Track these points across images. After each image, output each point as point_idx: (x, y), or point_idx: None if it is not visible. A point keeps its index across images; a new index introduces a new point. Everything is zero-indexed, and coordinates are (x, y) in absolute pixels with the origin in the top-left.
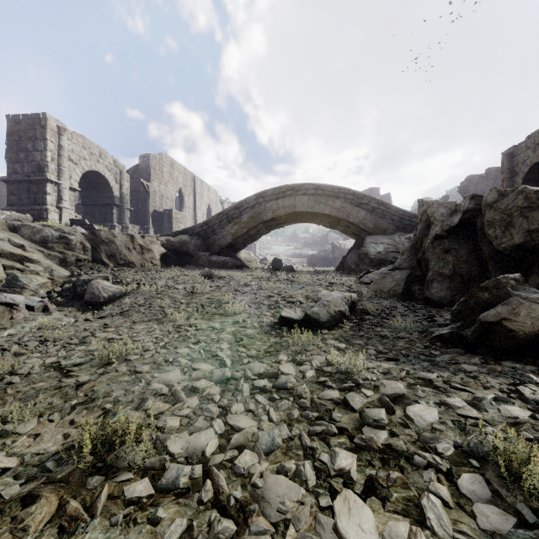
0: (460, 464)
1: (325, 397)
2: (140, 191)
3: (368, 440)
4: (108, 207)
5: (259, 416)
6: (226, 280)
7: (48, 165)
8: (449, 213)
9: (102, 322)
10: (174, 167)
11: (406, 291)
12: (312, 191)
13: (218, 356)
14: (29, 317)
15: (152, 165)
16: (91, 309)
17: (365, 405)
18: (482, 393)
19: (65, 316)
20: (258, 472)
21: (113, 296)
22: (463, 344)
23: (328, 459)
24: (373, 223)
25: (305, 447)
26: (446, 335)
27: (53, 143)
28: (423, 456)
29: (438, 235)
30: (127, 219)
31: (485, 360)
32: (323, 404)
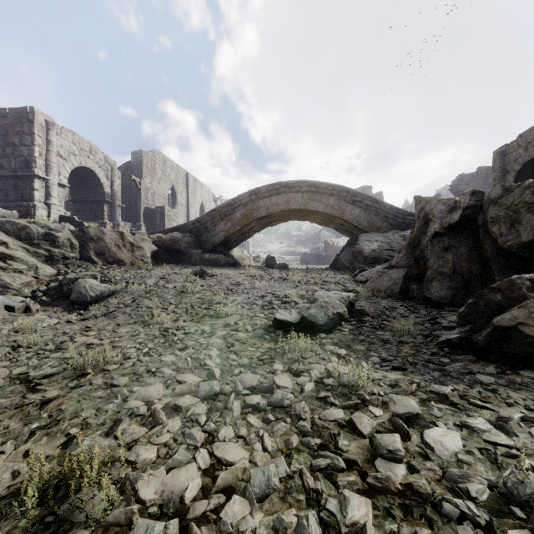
0: (500, 513)
1: (328, 418)
2: (132, 188)
3: (384, 480)
4: (98, 204)
5: (252, 444)
6: (219, 278)
7: (36, 160)
8: (448, 210)
9: (84, 324)
10: (167, 164)
11: (404, 290)
12: (306, 188)
13: (206, 365)
14: (9, 319)
15: (144, 162)
16: (77, 309)
17: (375, 428)
18: (507, 411)
19: (48, 316)
20: (249, 530)
21: (101, 296)
22: (474, 350)
23: (336, 508)
24: (367, 221)
25: (307, 490)
26: (455, 340)
27: (41, 138)
28: (454, 504)
29: (437, 232)
30: (118, 216)
31: (500, 368)
32: (326, 427)
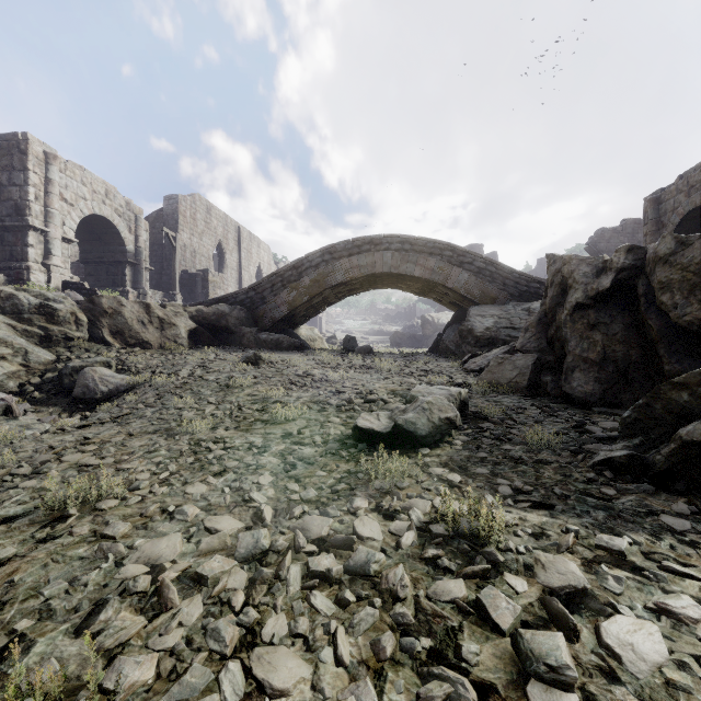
0: None
1: (441, 597)
2: (164, 245)
3: None
4: (118, 266)
5: (317, 649)
6: (279, 366)
7: (30, 206)
8: (595, 272)
9: (83, 433)
10: (212, 213)
11: (533, 384)
12: (398, 245)
13: (253, 500)
14: None
15: (181, 210)
16: (83, 409)
17: (519, 617)
18: None
19: (38, 421)
20: None
21: (115, 391)
22: (650, 475)
23: None
24: (479, 289)
25: None
26: (620, 460)
27: (38, 175)
28: None
29: (580, 303)
30: (146, 282)
31: (694, 505)
32: (439, 614)
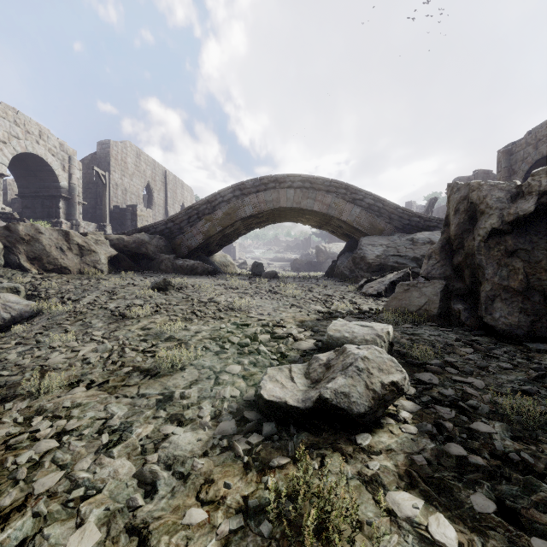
0: None
1: None
2: (98, 183)
3: None
4: (52, 200)
5: None
6: (188, 292)
7: None
8: (509, 197)
9: None
10: (141, 158)
11: (443, 312)
12: (299, 184)
13: None
14: None
15: (113, 153)
16: None
17: None
18: None
19: None
20: None
21: (19, 317)
22: None
23: None
24: (369, 222)
25: None
26: None
27: None
28: None
29: (495, 229)
30: (79, 215)
31: None
32: None
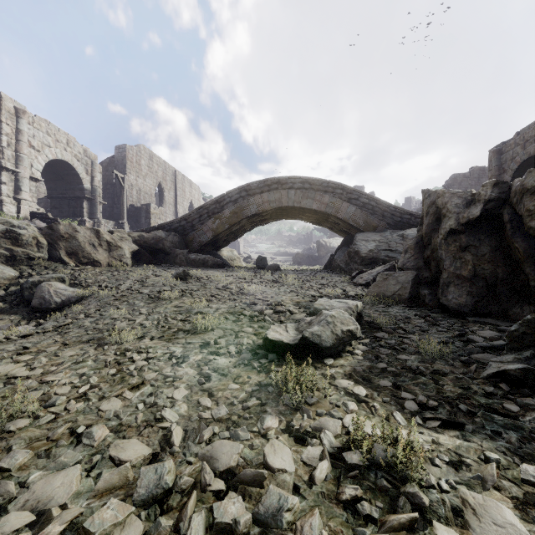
0: None
1: None
2: (115, 184)
3: None
4: (77, 200)
5: None
6: (203, 281)
7: (3, 151)
8: (465, 204)
9: (24, 342)
10: (153, 160)
11: (413, 296)
12: (299, 185)
13: (164, 419)
14: None
15: (129, 157)
16: (39, 317)
17: None
18: None
19: None
20: None
21: (67, 301)
22: None
23: None
24: (363, 219)
25: None
26: (515, 373)
27: (9, 126)
28: None
29: (453, 229)
30: (100, 214)
31: None
32: None
